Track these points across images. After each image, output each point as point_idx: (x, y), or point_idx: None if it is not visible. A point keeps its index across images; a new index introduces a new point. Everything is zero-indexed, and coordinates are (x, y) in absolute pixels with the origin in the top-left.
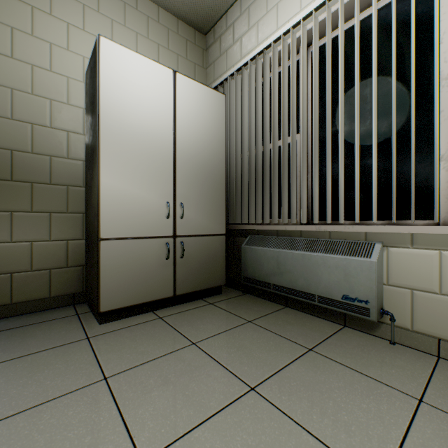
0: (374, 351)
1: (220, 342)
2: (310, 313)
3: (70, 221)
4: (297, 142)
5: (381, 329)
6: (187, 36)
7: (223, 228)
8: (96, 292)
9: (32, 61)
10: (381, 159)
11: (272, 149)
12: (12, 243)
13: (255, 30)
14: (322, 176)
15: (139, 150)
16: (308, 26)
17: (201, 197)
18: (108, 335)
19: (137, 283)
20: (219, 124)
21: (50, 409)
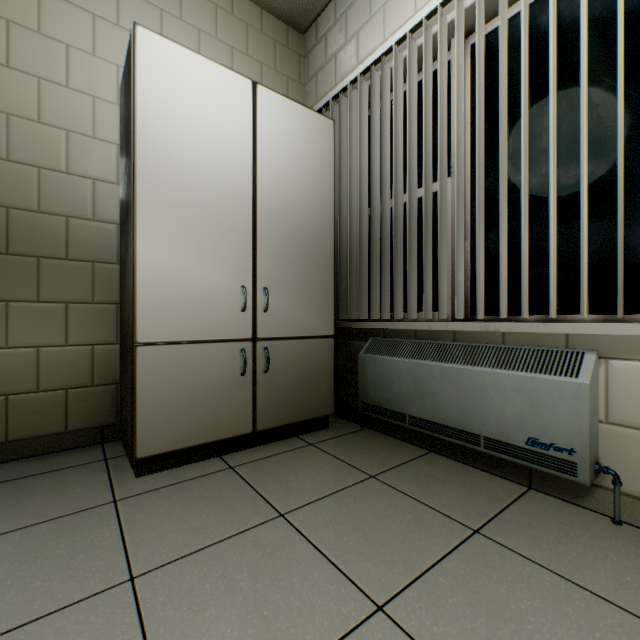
0: (588, 538)
1: (324, 514)
2: (470, 463)
3: (97, 316)
4: (448, 190)
5: (595, 497)
6: (275, 35)
7: (330, 327)
8: (131, 426)
9: (39, 73)
10: (591, 212)
11: (408, 201)
12: (8, 350)
13: (381, 18)
14: (488, 243)
15: (199, 204)
16: (466, 1)
17: (297, 279)
18: (147, 497)
19: (195, 412)
20: (324, 166)
21: (30, 638)
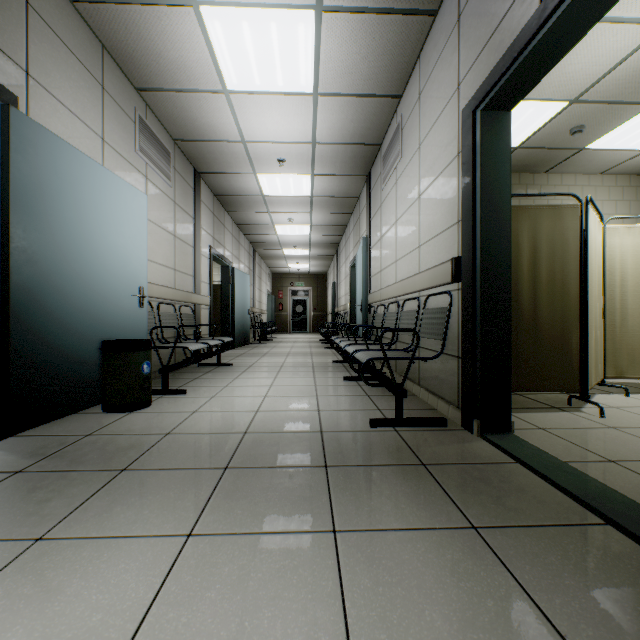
0: None
1: None
2: None
3: None
4: None
5: None
6: (636, 183)
7: None
8: None
9: None
10: None
11: None
12: None
13: None
14: None
15: None
16: None
17: None
18: None
19: None
20: None
21: None
